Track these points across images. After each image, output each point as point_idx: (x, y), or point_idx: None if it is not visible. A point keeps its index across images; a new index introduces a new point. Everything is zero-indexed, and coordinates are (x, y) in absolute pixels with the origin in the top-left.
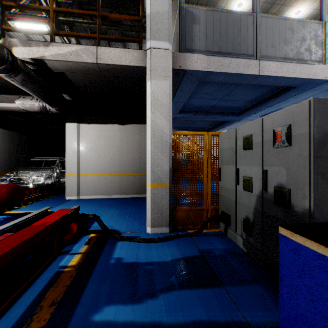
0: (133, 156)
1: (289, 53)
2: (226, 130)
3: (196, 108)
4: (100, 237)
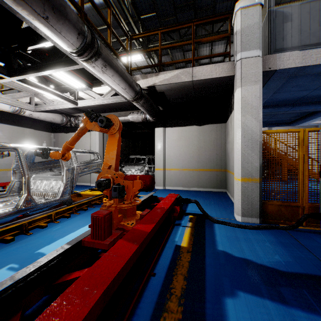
0: (210, 153)
1: None
2: (318, 121)
3: (279, 102)
4: (197, 218)
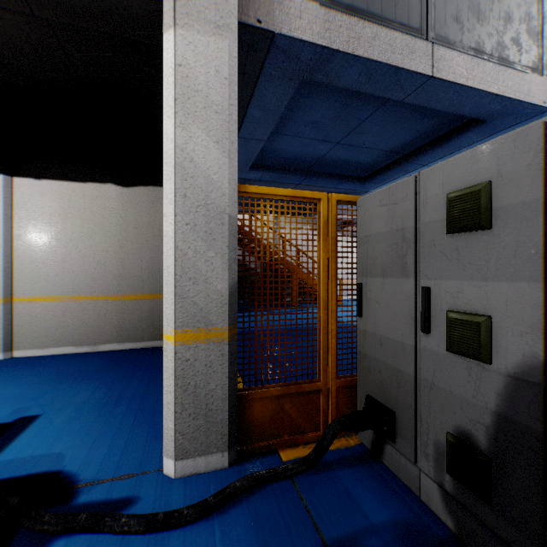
0: (151, 257)
1: (486, 42)
2: None
3: (286, 162)
4: None
